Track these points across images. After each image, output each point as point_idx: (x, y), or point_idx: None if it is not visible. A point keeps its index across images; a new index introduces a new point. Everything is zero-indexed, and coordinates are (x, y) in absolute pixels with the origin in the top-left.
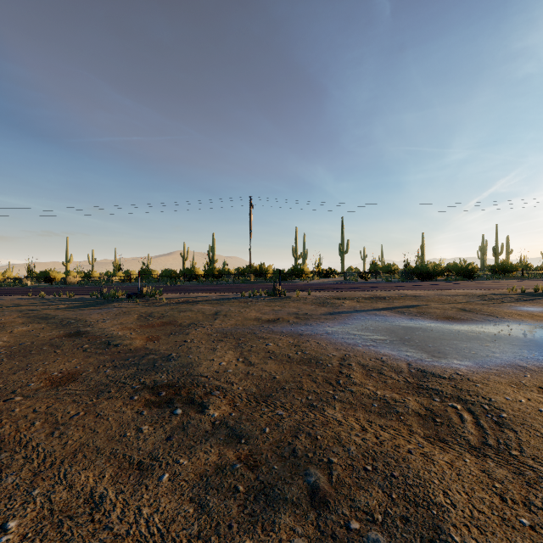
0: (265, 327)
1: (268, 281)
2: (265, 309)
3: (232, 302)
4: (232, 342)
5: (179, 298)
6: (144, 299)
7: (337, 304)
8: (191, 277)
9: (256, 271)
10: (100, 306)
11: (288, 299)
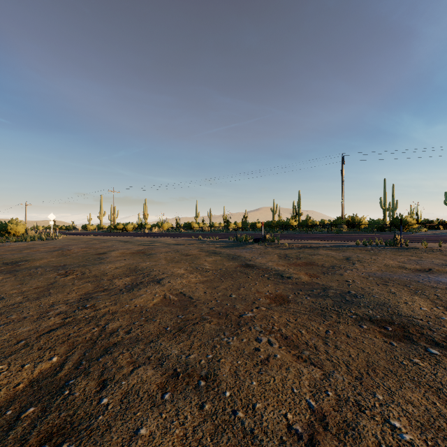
0: (425, 277)
1: (363, 231)
2: (399, 258)
3: (351, 249)
4: (401, 287)
5: (295, 243)
6: (268, 243)
7: None
8: (287, 227)
9: (348, 222)
10: (241, 247)
11: (417, 250)
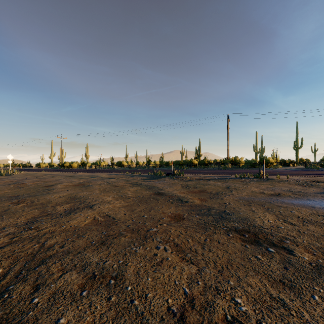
0: (275, 199)
1: (241, 168)
2: (261, 186)
3: (231, 180)
4: (259, 207)
5: (194, 177)
6: (176, 177)
7: (321, 186)
8: (191, 165)
9: (232, 161)
10: (157, 180)
11: (273, 181)
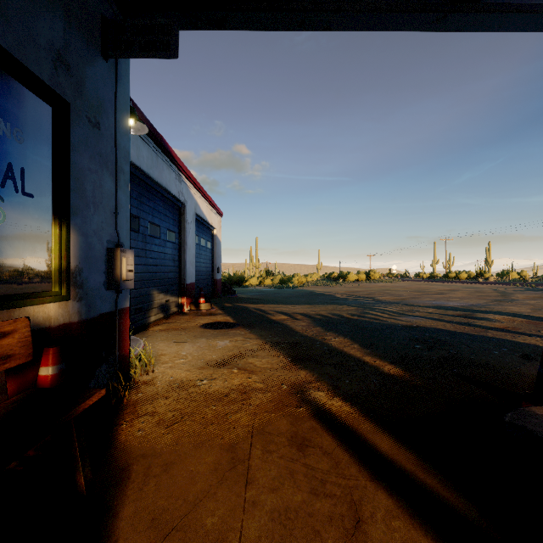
0: None
1: None
2: None
3: None
4: None
5: None
6: None
7: None
8: None
9: None
10: (537, 291)
11: None
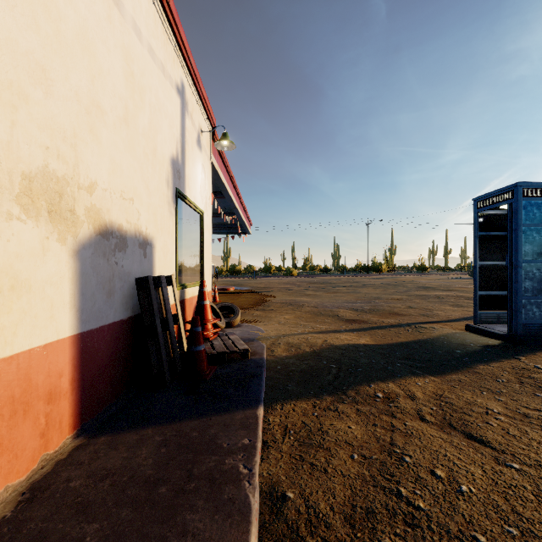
0: None
1: None
2: None
3: None
4: None
5: None
6: None
7: None
8: None
9: None
10: None
11: None
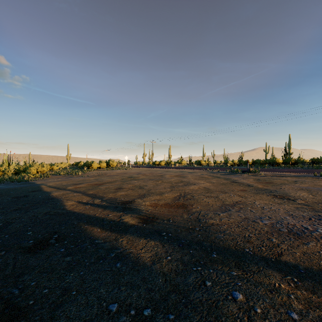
0: None
1: None
2: None
3: (306, 177)
4: (305, 191)
5: (270, 174)
6: (251, 174)
7: None
8: (273, 164)
9: None
10: (233, 175)
11: None
